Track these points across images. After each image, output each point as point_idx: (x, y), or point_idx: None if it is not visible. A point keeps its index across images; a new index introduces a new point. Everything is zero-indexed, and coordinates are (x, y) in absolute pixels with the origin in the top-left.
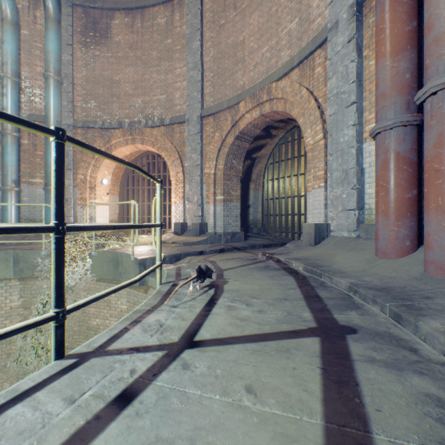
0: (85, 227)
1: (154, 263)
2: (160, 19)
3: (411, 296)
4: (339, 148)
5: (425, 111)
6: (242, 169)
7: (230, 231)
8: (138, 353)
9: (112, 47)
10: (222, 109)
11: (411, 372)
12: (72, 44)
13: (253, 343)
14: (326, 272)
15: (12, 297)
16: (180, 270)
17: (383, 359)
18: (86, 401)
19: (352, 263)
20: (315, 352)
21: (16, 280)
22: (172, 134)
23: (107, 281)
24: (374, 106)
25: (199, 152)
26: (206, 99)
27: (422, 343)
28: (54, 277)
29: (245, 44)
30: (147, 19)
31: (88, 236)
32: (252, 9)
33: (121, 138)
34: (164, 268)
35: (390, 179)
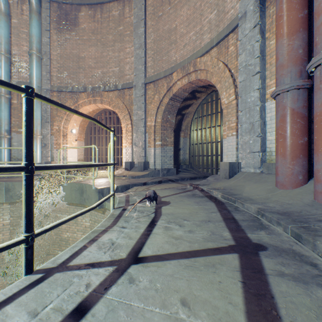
0: (51, 166)
1: (110, 192)
2: (115, 12)
3: (307, 219)
4: (247, 106)
5: (315, 77)
6: (174, 122)
7: (166, 167)
8: (93, 268)
9: (79, 32)
10: (160, 78)
11: (315, 285)
12: (50, 29)
13: (185, 259)
14: (239, 200)
15: (4, 216)
16: (128, 197)
17: (291, 273)
18: (47, 314)
19: (258, 192)
20: (235, 267)
21: (7, 204)
22: (123, 96)
23: (75, 204)
24: (273, 75)
25: (143, 109)
26: (148, 70)
27: (320, 258)
28: (24, 208)
29: (177, 30)
30: (105, 11)
31: (61, 171)
32: (182, 4)
33: (86, 99)
34: (117, 195)
35: (287, 129)
